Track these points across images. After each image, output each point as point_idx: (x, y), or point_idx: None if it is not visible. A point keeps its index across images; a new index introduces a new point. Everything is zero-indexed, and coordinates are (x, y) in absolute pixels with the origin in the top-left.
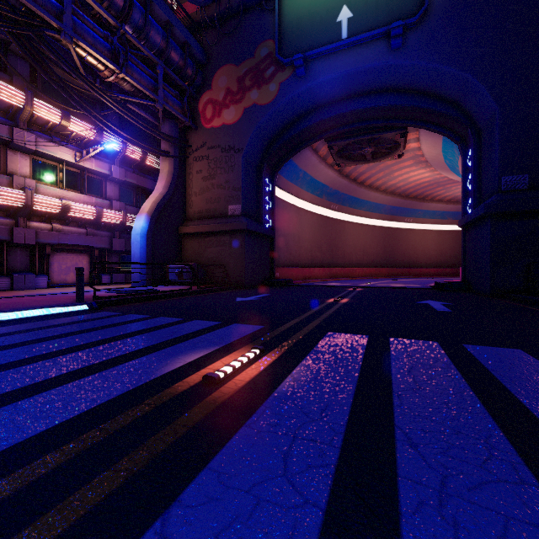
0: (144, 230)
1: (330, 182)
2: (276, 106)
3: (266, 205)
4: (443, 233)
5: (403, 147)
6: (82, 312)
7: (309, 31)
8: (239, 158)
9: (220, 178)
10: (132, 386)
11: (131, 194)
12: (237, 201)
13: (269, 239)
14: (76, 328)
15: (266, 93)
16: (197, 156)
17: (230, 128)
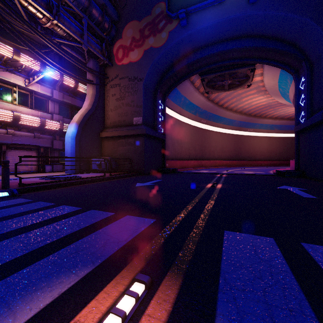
0: (74, 134)
1: (201, 104)
2: (166, 48)
3: (159, 118)
4: (272, 138)
5: (251, 80)
6: (0, 198)
7: None
8: (141, 85)
9: (127, 99)
10: None
11: (68, 110)
12: (139, 115)
13: (161, 141)
14: None
15: (159, 39)
16: (112, 84)
17: (134, 64)
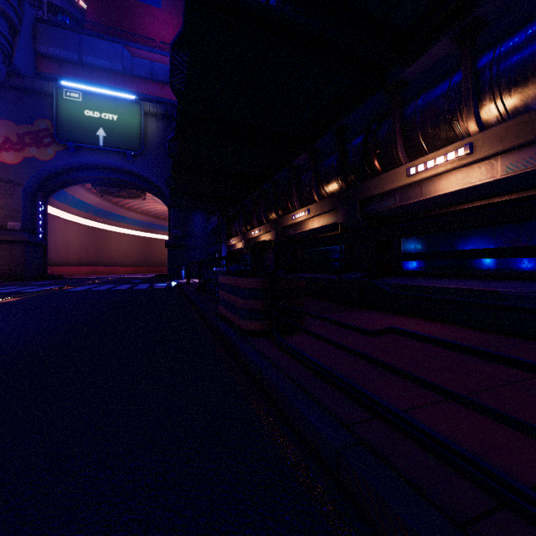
0: None
1: (96, 203)
2: (53, 164)
3: (40, 221)
4: None
5: (145, 196)
6: None
7: (79, 131)
8: (19, 190)
9: None
10: (43, 289)
11: None
12: (17, 220)
13: (43, 246)
14: None
15: (45, 154)
16: None
17: (10, 167)
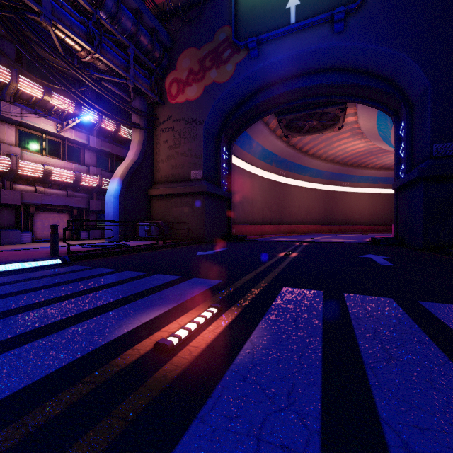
0: (117, 192)
1: (279, 151)
2: (233, 84)
3: (224, 170)
4: (375, 196)
5: (343, 121)
6: (54, 265)
7: (261, 17)
8: (200, 130)
9: (183, 147)
10: (77, 355)
11: (107, 161)
12: (199, 167)
13: (226, 200)
14: (42, 283)
15: (224, 73)
16: (164, 128)
17: (192, 103)
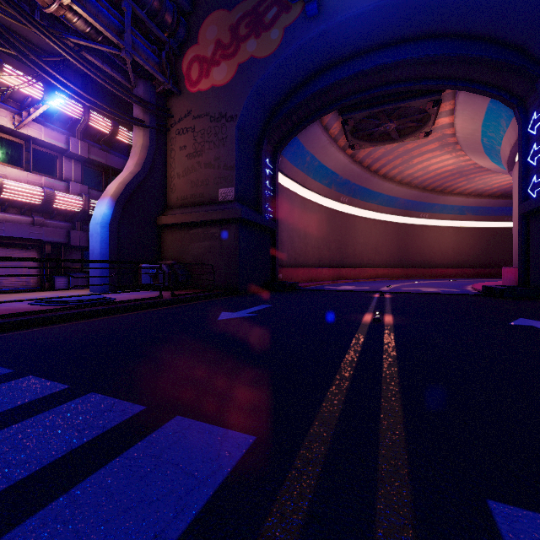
0: (106, 218)
1: (341, 169)
2: (279, 58)
3: (267, 191)
4: (461, 230)
5: (433, 122)
6: None
7: None
8: (232, 128)
9: (208, 155)
10: None
11: (100, 176)
12: (230, 183)
13: (270, 233)
14: None
15: (266, 43)
16: (180, 128)
17: (221, 90)
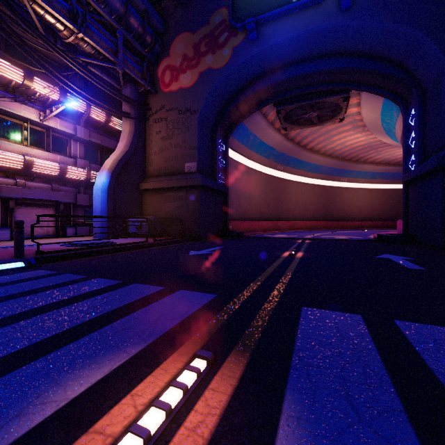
0: (105, 185)
1: (277, 145)
2: (229, 69)
3: (220, 163)
4: (373, 191)
5: (345, 112)
6: (14, 270)
7: None
8: (195, 119)
9: (177, 138)
10: None
11: (96, 153)
12: (193, 159)
13: (222, 195)
14: None
15: (220, 58)
16: (156, 118)
17: (186, 91)
